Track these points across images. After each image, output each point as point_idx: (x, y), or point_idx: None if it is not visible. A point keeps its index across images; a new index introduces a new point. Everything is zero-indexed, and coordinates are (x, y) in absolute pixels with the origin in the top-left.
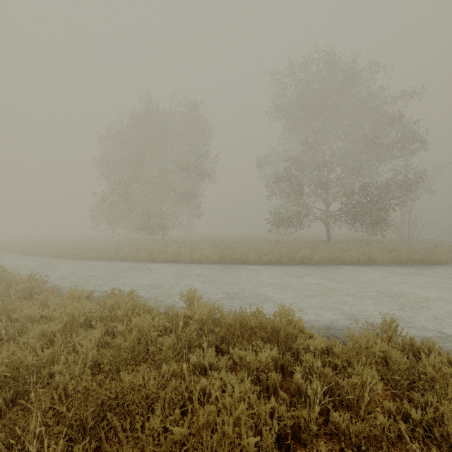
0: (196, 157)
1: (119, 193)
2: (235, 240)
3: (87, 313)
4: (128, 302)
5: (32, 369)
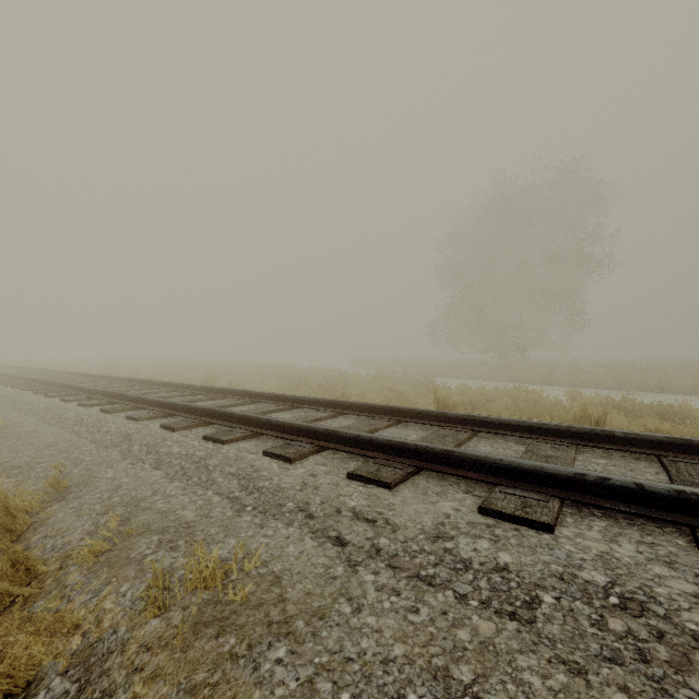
0: (577, 240)
1: (467, 303)
2: (655, 366)
3: (489, 392)
4: (519, 389)
5: (481, 402)
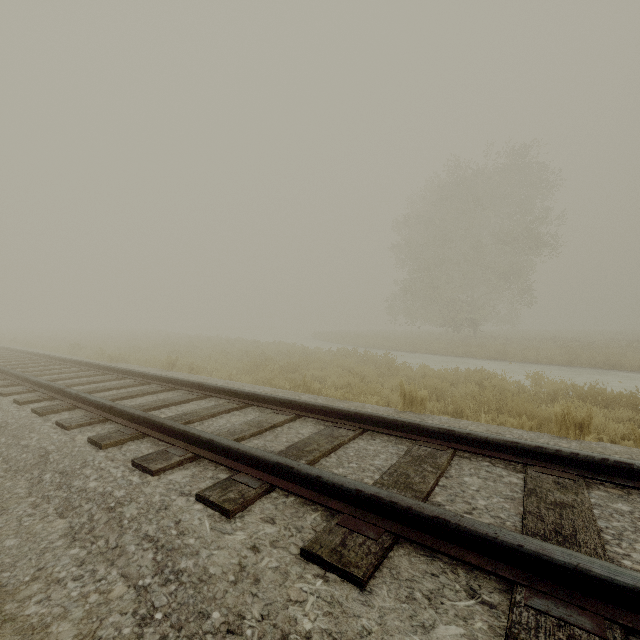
0: (526, 222)
1: (423, 281)
2: (598, 340)
3: (451, 376)
4: (481, 373)
5: (445, 389)
